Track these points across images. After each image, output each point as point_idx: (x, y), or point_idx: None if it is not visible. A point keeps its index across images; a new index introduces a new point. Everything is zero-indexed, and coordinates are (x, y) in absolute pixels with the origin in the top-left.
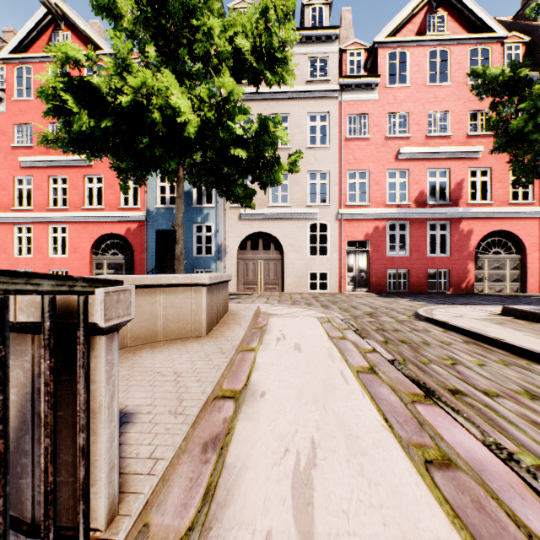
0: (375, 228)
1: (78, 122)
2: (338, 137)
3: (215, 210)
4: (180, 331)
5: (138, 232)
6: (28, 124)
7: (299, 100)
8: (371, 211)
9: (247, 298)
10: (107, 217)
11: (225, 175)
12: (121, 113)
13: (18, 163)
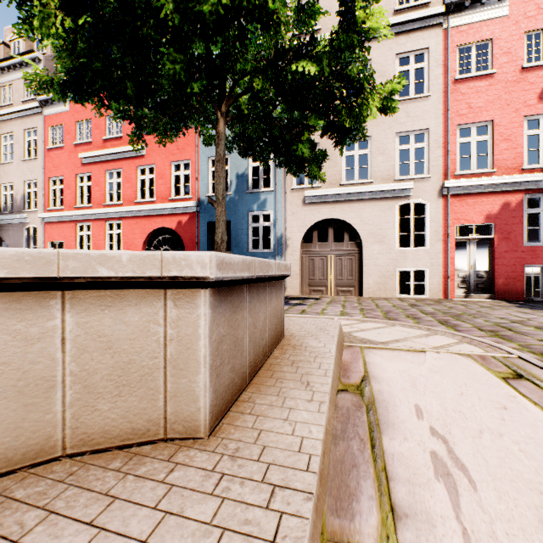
0: (504, 205)
1: (46, 21)
2: (443, 81)
3: (274, 194)
4: (131, 421)
5: (189, 225)
6: (88, 120)
7: (383, 40)
8: (498, 180)
9: (314, 304)
10: (158, 210)
11: (283, 127)
12: (113, 4)
13: (79, 160)
